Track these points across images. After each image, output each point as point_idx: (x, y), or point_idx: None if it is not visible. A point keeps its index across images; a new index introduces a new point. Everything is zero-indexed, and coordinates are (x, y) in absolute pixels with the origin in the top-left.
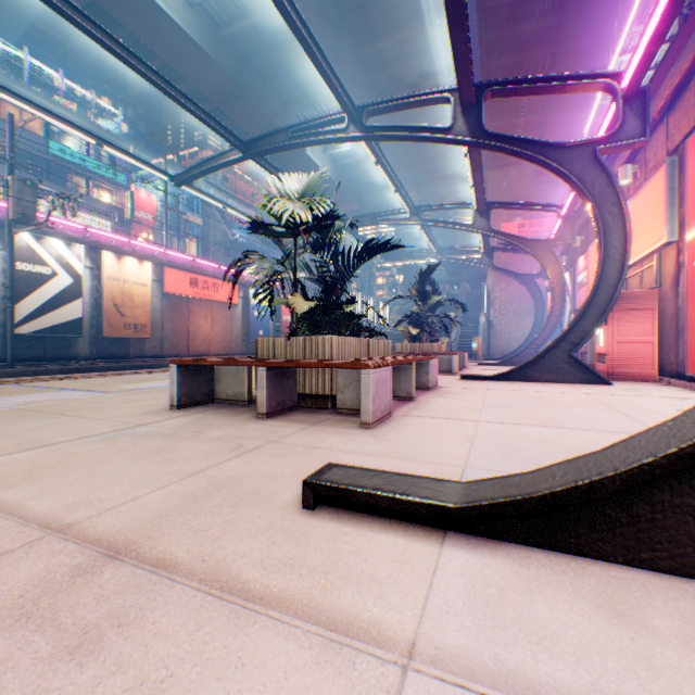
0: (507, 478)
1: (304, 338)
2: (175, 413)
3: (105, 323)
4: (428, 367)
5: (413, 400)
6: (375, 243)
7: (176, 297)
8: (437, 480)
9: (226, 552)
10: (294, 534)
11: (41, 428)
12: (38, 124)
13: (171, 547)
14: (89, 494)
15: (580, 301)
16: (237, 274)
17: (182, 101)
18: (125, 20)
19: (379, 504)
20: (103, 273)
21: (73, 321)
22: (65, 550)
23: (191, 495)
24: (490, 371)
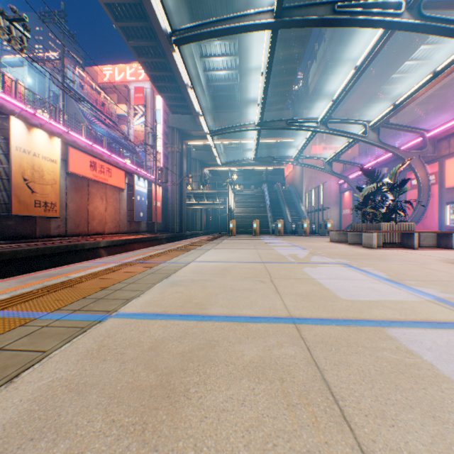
0: None
1: None
2: None
3: (14, 198)
4: None
5: None
6: None
7: (78, 177)
8: None
9: None
10: None
11: None
12: None
13: None
14: None
15: None
16: None
17: None
18: None
19: None
20: (11, 141)
21: None
22: None
23: None
24: None
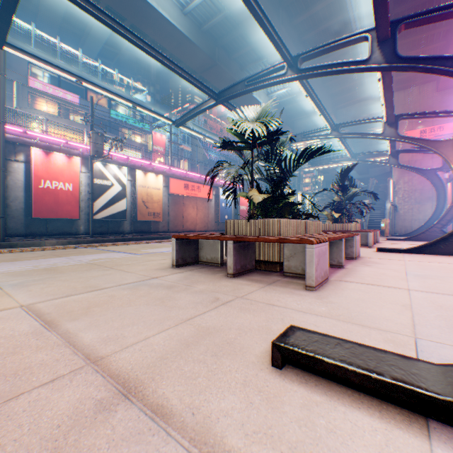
0: None
1: (259, 220)
2: (174, 270)
3: (138, 212)
4: (352, 242)
5: (342, 267)
6: (310, 150)
7: (176, 195)
8: (404, 358)
9: (210, 407)
10: (268, 396)
11: (98, 277)
12: (105, 102)
13: (167, 393)
14: (117, 331)
15: None
16: (213, 177)
17: (179, 72)
18: (148, 31)
19: (348, 378)
20: (137, 183)
21: (121, 212)
22: (94, 382)
23: (183, 340)
24: (400, 245)
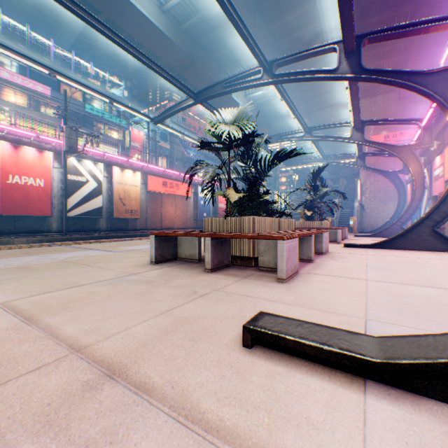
0: (420, 338)
1: (235, 218)
2: (153, 266)
3: (115, 209)
4: (321, 238)
5: (312, 261)
6: (283, 152)
7: (154, 193)
8: (351, 333)
9: (188, 381)
10: (238, 370)
11: (76, 274)
12: (79, 95)
13: (149, 372)
14: (99, 323)
15: (436, 189)
16: (191, 176)
17: (158, 70)
18: (125, 26)
19: (305, 351)
20: (113, 179)
21: (97, 209)
22: (80, 367)
23: (163, 329)
24: (365, 241)
